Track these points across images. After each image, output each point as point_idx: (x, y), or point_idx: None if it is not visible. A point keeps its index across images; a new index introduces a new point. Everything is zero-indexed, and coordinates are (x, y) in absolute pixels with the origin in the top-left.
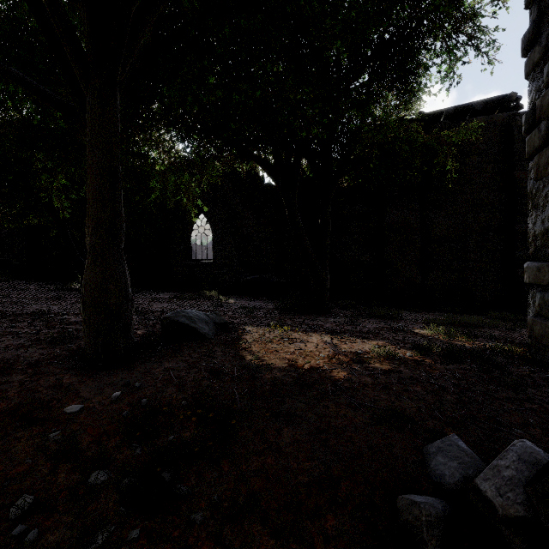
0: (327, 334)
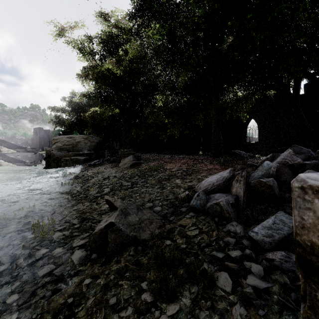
0: None
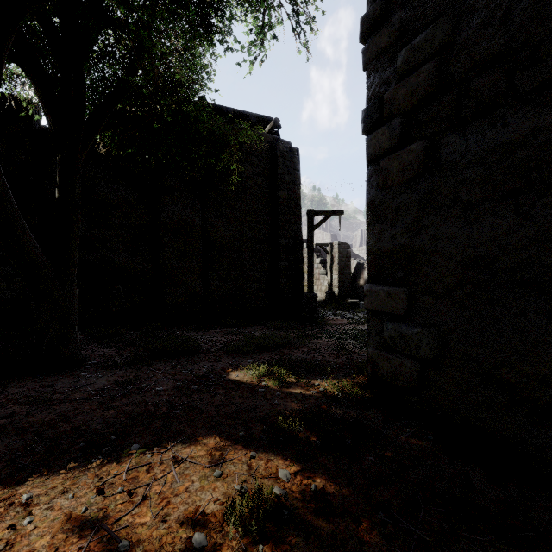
0: (83, 465)
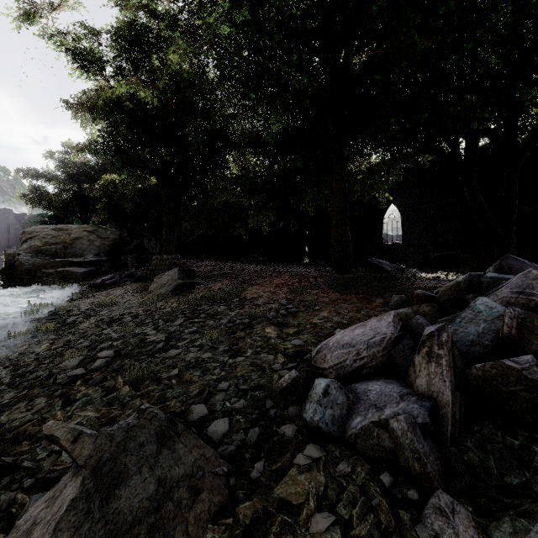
0: None
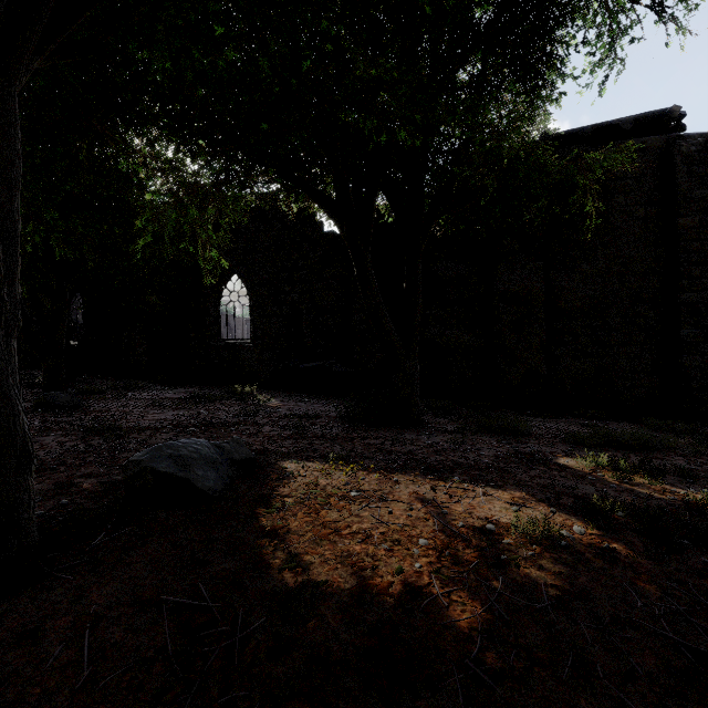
0: (423, 477)
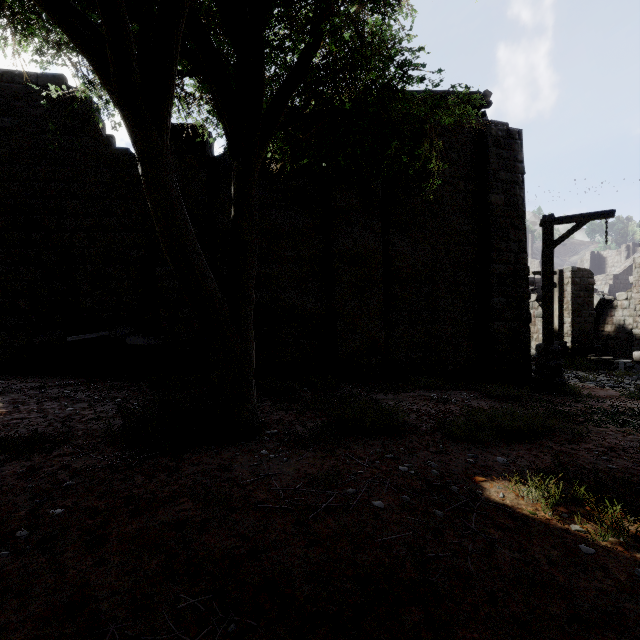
0: None
